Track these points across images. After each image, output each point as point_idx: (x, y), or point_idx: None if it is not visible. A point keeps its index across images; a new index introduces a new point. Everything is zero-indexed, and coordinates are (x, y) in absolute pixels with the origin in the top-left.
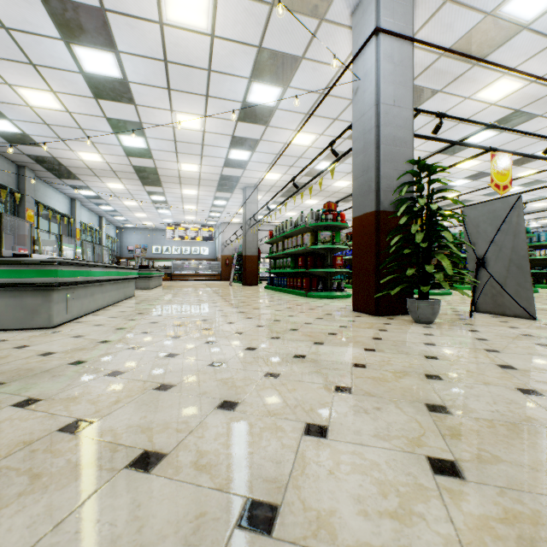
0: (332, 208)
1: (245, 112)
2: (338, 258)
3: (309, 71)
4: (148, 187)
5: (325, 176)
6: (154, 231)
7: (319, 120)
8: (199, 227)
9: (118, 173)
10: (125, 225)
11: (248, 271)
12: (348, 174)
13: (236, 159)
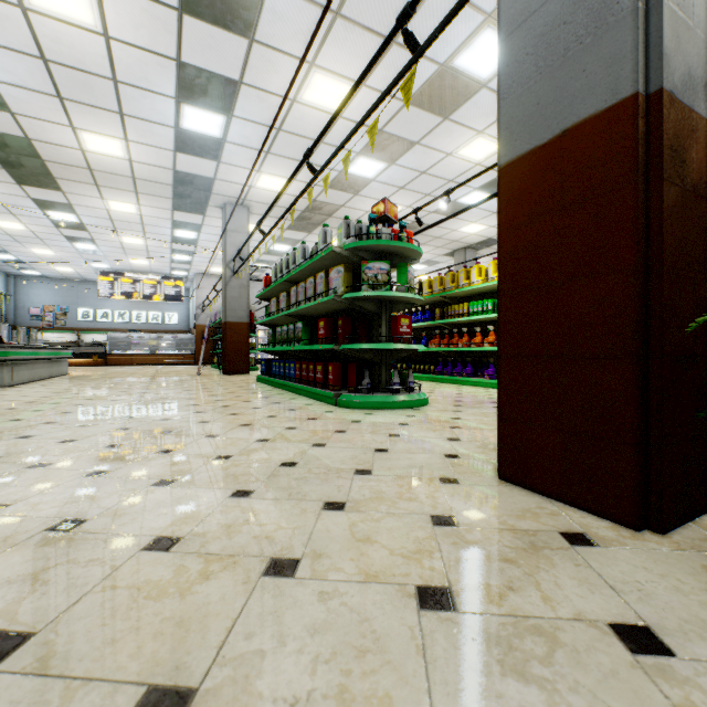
0: (391, 215)
1: None
2: (404, 321)
3: None
4: (31, 189)
5: (362, 191)
6: (80, 283)
7: (360, 40)
8: (158, 279)
9: None
10: (21, 270)
11: (230, 349)
12: (399, 191)
13: (197, 133)
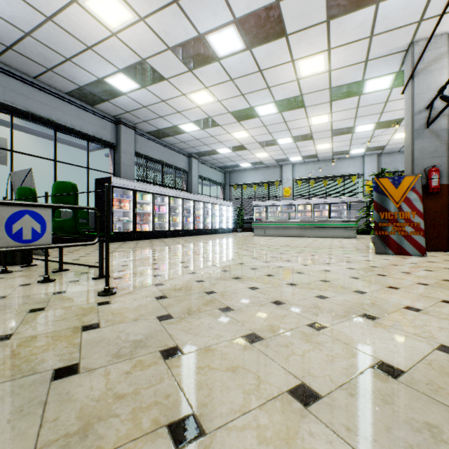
0: None
1: None
2: None
3: None
4: None
5: None
6: None
7: None
8: None
9: None
10: None
11: None
12: None
13: None
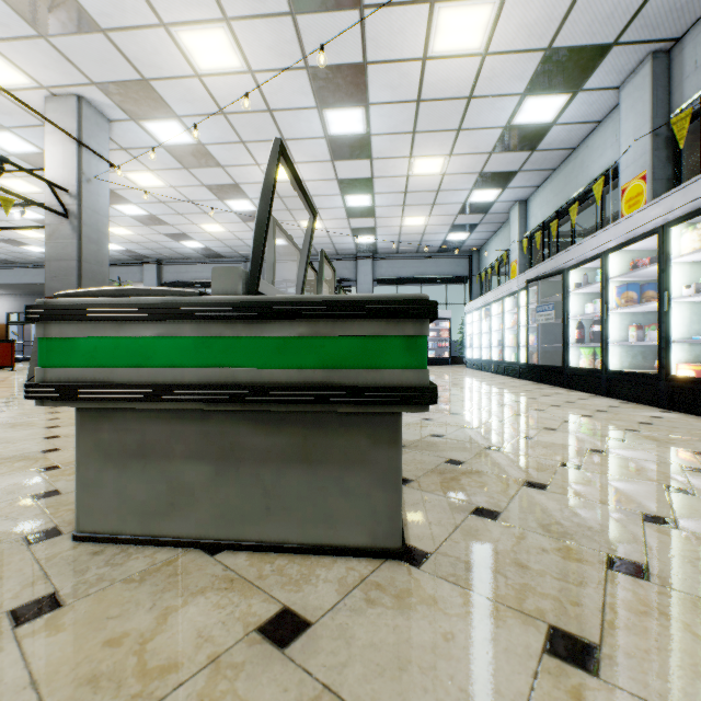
0: None
1: None
2: None
3: (2, 18)
4: None
5: None
6: None
7: None
8: None
9: None
10: None
11: None
12: None
13: None
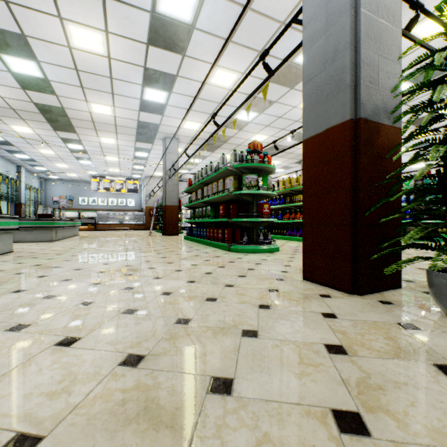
0: (259, 149)
1: (156, 30)
2: (266, 206)
3: None
4: (61, 133)
5: (244, 128)
6: (80, 183)
7: (242, 52)
8: (124, 180)
9: (19, 112)
10: (49, 176)
11: (168, 221)
12: (266, 127)
13: (152, 101)
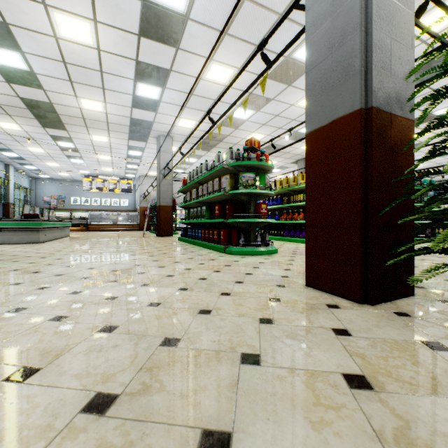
0: (256, 146)
1: (148, 20)
2: (263, 206)
3: None
4: (50, 130)
5: (240, 127)
6: (72, 182)
7: (238, 46)
8: (118, 179)
9: (5, 107)
10: (39, 175)
11: (162, 221)
12: (262, 126)
13: (145, 97)
